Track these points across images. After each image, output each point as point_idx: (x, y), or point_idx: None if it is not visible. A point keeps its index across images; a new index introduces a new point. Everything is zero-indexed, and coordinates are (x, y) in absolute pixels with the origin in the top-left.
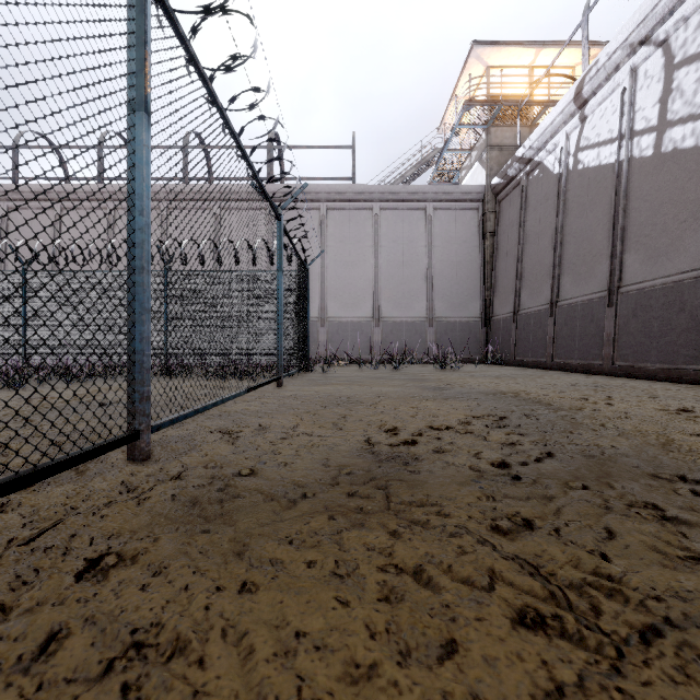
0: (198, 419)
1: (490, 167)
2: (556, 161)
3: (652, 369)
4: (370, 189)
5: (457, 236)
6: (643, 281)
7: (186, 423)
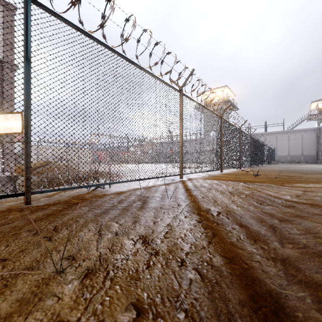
0: None
1: (318, 124)
2: None
3: None
4: (287, 131)
5: (309, 138)
6: None
7: None
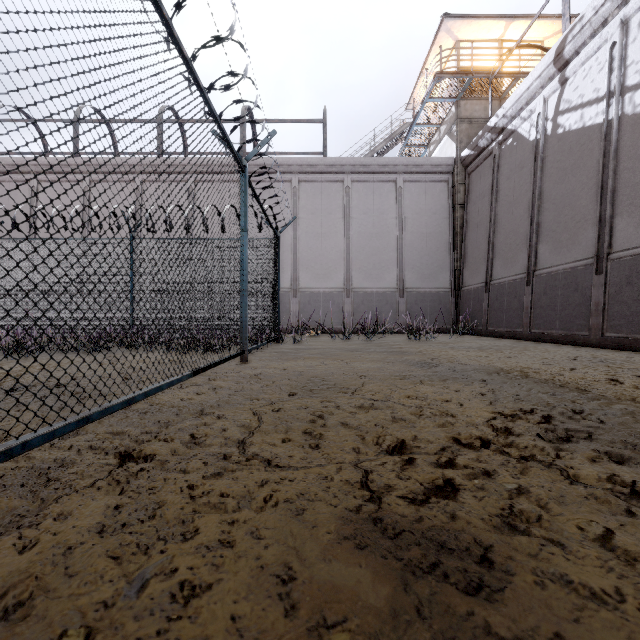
0: (108, 421)
1: (460, 140)
2: (532, 127)
3: None
4: (341, 162)
5: (427, 208)
6: (639, 246)
7: (82, 432)
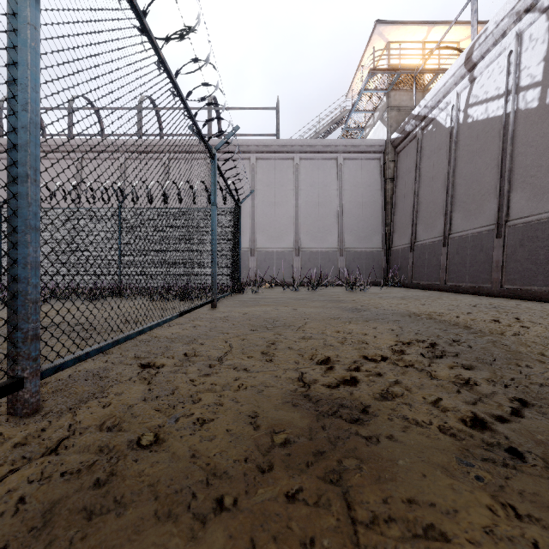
0: (124, 346)
1: (390, 125)
2: (447, 117)
3: (539, 291)
4: (291, 143)
5: (363, 181)
6: (529, 215)
7: (109, 353)
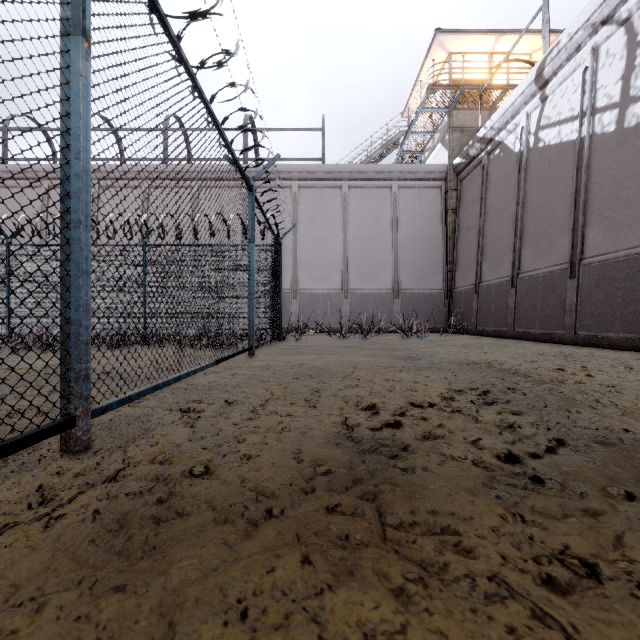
0: (161, 394)
1: (452, 148)
2: (516, 140)
3: (616, 338)
4: (339, 169)
5: (421, 213)
6: (606, 253)
7: (146, 399)
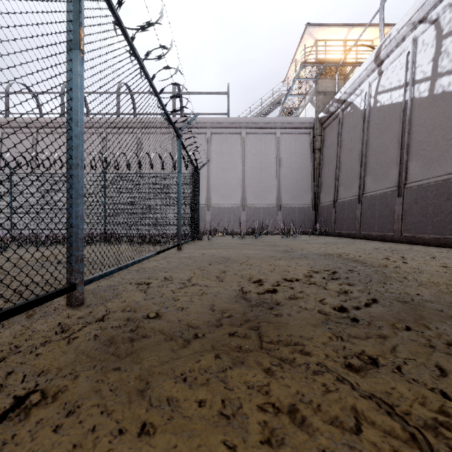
0: (122, 273)
1: (318, 106)
2: (362, 101)
3: (428, 238)
4: (239, 120)
5: (296, 151)
6: (422, 180)
7: (113, 277)
